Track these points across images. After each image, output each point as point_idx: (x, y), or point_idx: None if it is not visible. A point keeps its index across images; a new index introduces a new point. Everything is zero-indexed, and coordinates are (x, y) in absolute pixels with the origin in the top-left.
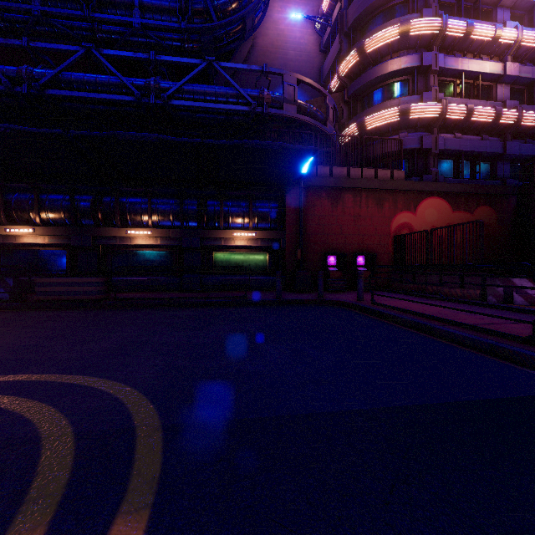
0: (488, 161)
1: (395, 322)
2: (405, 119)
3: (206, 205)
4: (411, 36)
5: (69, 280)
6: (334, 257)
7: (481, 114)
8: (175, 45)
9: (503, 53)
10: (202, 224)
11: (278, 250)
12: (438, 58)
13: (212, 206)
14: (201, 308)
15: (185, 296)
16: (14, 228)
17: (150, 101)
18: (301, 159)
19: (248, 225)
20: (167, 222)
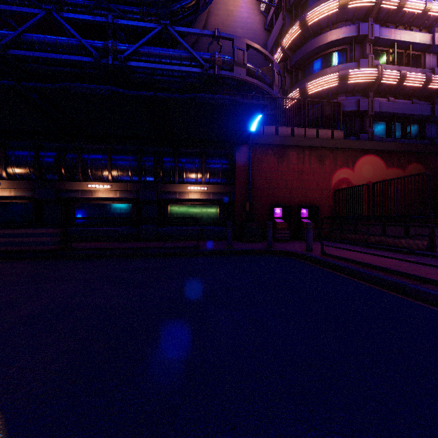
0: (417, 123)
1: (354, 276)
2: (344, 83)
3: (162, 161)
4: (349, 8)
5: (24, 231)
6: (280, 209)
7: (412, 80)
8: (135, 18)
9: (431, 25)
10: (159, 179)
11: (228, 203)
12: (374, 28)
13: (168, 162)
14: (153, 259)
15: (141, 246)
16: None
17: (108, 62)
18: (251, 115)
19: (201, 180)
20: (126, 177)
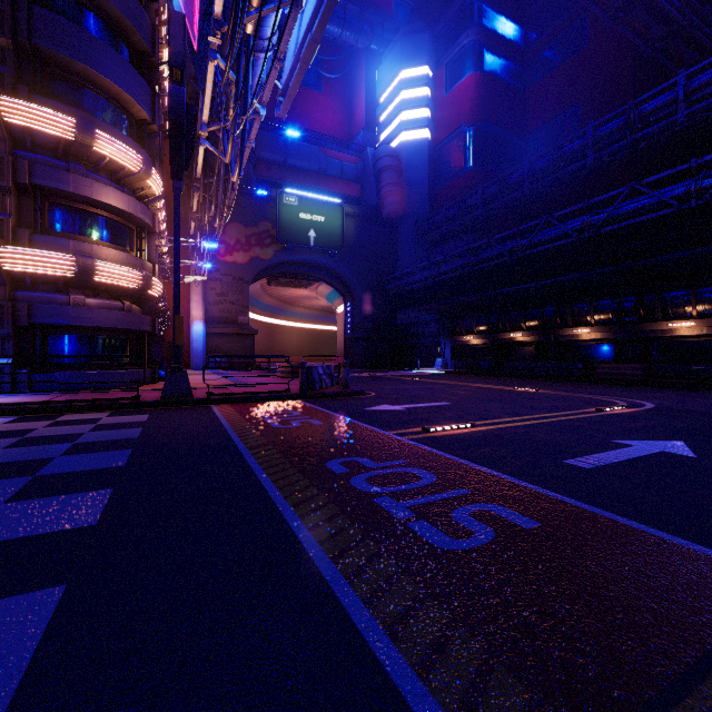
0: None
1: None
2: None
3: None
4: None
5: (617, 366)
6: None
7: None
8: None
9: None
10: None
11: None
12: None
13: None
14: None
15: None
16: (577, 329)
17: (690, 205)
18: None
19: None
20: None
